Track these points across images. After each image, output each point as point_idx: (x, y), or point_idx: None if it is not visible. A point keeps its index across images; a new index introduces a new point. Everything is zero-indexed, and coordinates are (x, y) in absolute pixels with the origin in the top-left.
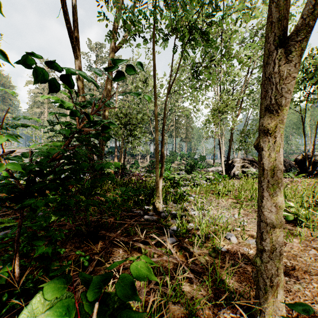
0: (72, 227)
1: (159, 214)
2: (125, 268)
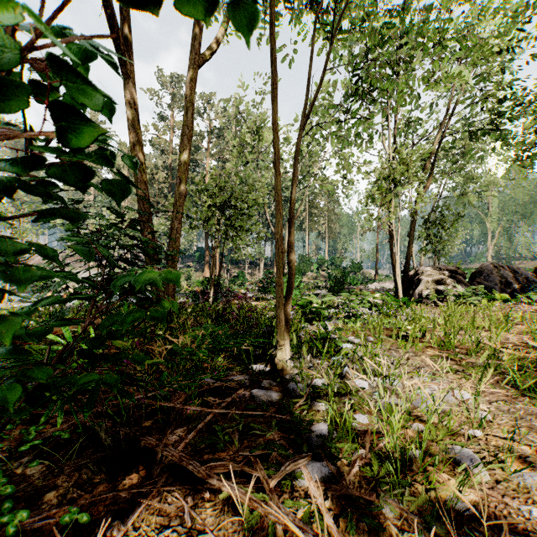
0: (86, 422)
1: (285, 384)
2: None
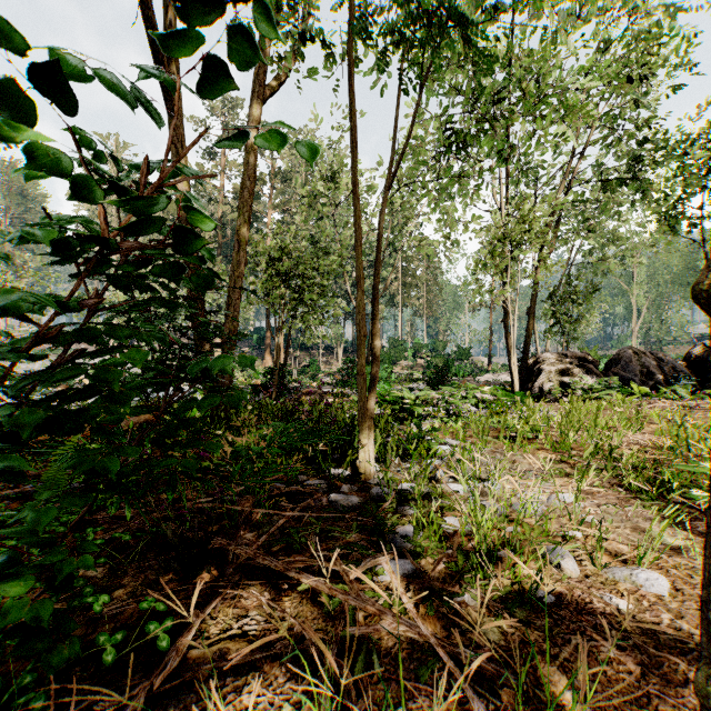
0: (145, 526)
1: (368, 489)
2: (275, 653)
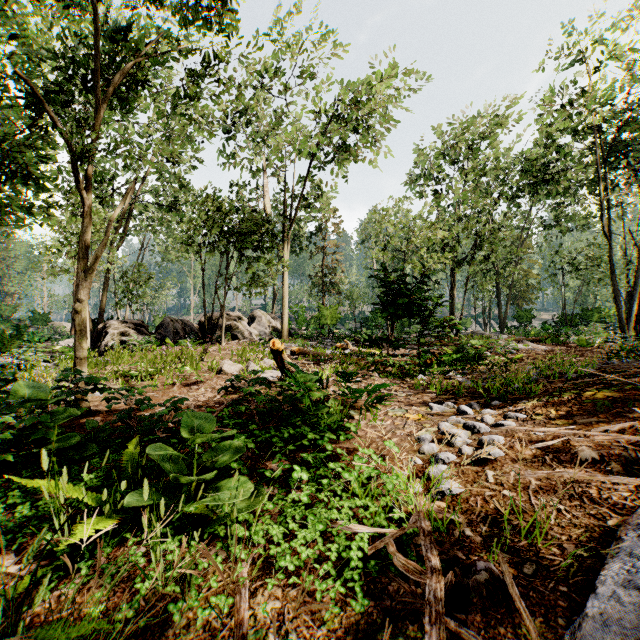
0: None
1: None
2: None
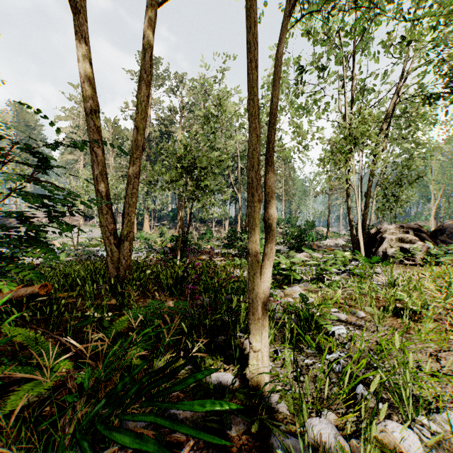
0: None
1: (265, 429)
2: None
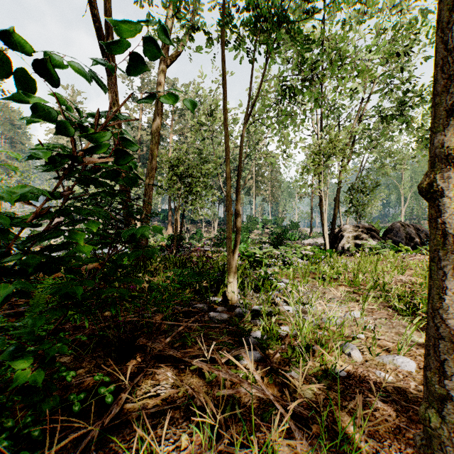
0: (95, 332)
1: (233, 310)
2: (177, 406)
